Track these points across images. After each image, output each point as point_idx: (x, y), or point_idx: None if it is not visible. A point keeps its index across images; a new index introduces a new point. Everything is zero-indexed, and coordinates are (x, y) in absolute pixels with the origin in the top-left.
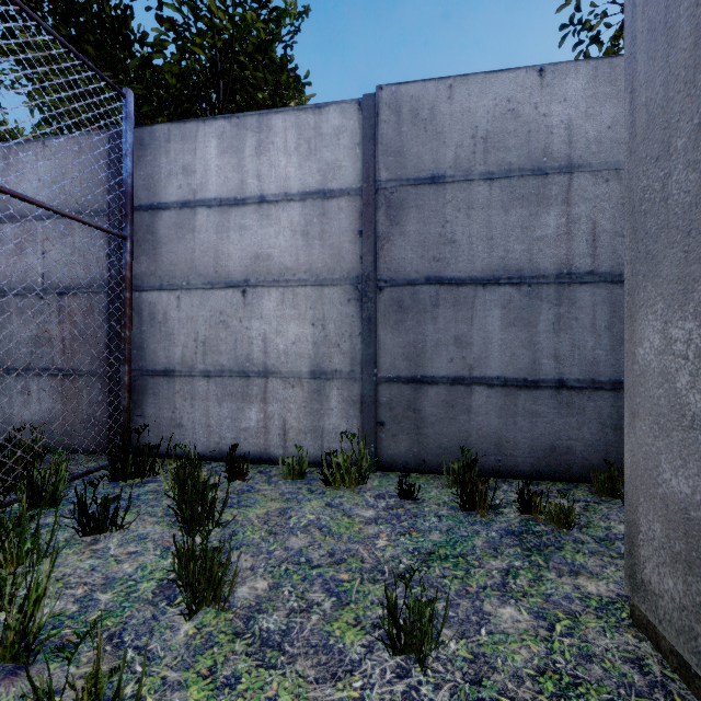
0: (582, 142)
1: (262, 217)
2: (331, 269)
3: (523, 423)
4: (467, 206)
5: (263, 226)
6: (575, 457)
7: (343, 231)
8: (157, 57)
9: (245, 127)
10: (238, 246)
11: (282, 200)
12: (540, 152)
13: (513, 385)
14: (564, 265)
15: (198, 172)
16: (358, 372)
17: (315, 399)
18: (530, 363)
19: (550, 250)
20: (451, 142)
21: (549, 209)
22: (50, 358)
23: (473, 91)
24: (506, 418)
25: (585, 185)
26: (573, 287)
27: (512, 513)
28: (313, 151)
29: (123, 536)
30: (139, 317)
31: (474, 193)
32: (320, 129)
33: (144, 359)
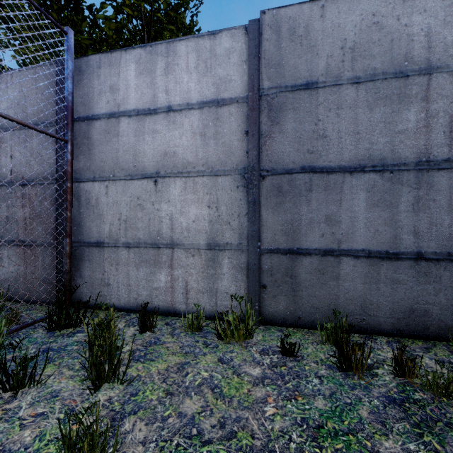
0: (440, 47)
1: (169, 123)
2: (223, 163)
3: (384, 288)
4: (336, 106)
5: (170, 129)
6: (432, 319)
7: (233, 132)
8: (99, 17)
9: (157, 53)
10: (151, 146)
11: (184, 109)
12: (402, 57)
13: (376, 256)
14: (423, 154)
15: (121, 90)
16: (245, 245)
17: (211, 265)
18: (392, 238)
19: (410, 141)
20: (323, 54)
21: (409, 106)
22: (16, 233)
23: (342, 9)
24: (370, 284)
25: (443, 84)
26: (431, 173)
27: (386, 375)
28: (209, 69)
29: (37, 392)
30: (78, 201)
31: (343, 95)
32: (214, 51)
33: (81, 234)
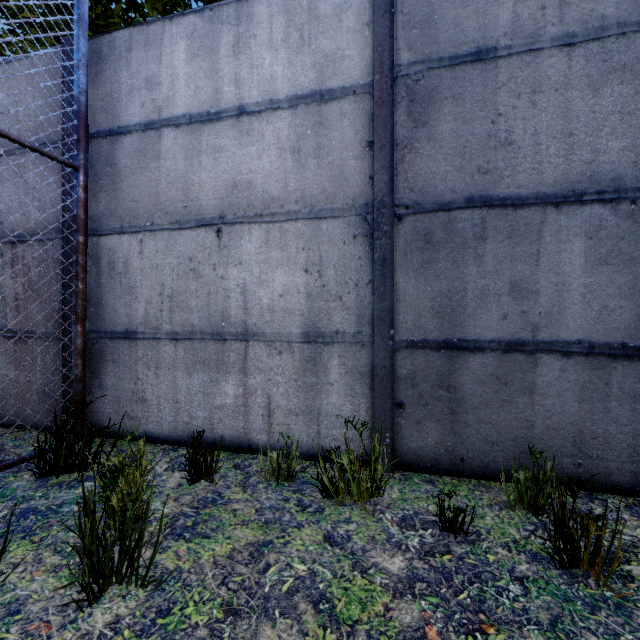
0: None
1: (241, 133)
2: (330, 196)
3: (619, 410)
4: (531, 89)
5: (242, 145)
6: None
7: (346, 144)
8: None
9: (220, 20)
10: (211, 174)
11: (265, 110)
12: None
13: (603, 353)
14: None
15: (164, 84)
16: (367, 335)
17: (310, 369)
18: (633, 320)
19: None
20: None
21: None
22: (3, 318)
23: None
24: (591, 403)
25: None
26: None
27: None
28: (307, 41)
29: None
30: (97, 267)
31: (543, 68)
32: (315, 10)
33: (102, 318)
